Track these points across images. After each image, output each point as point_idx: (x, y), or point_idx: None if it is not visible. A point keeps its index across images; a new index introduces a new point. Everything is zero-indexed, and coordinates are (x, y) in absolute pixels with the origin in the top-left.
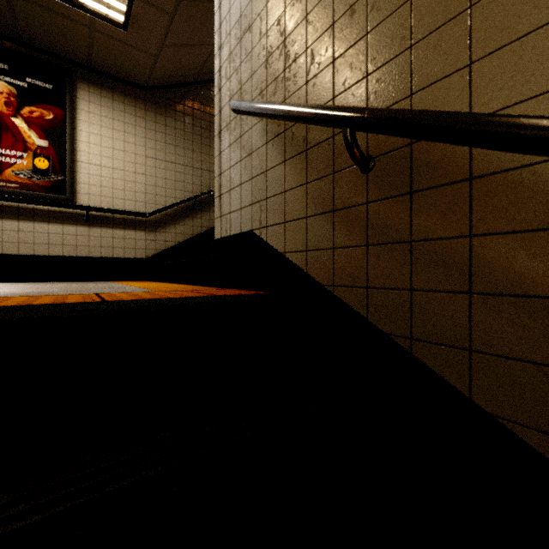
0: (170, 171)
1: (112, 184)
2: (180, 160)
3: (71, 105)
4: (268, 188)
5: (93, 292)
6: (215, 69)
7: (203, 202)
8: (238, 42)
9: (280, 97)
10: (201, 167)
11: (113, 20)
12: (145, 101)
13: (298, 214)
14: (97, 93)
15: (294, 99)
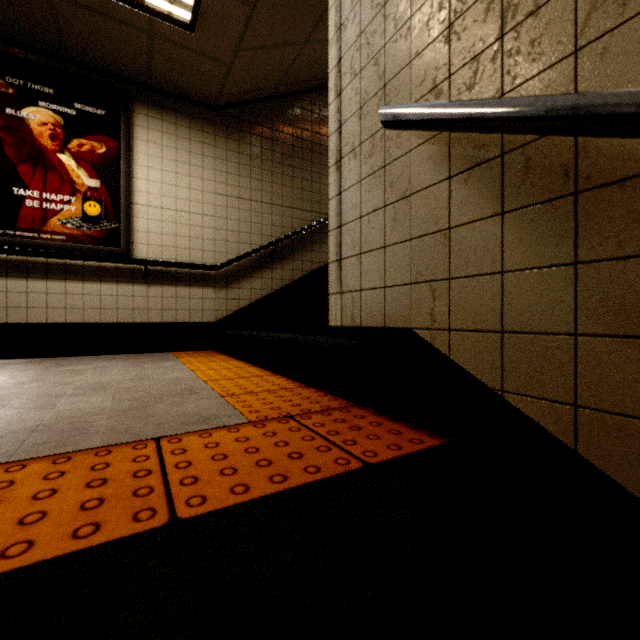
0: (244, 211)
1: (175, 230)
2: (256, 196)
3: (127, 133)
4: (452, 260)
5: (152, 425)
6: (330, 64)
7: (285, 247)
8: (377, 10)
9: (489, 90)
10: (281, 204)
11: (177, 19)
12: (214, 124)
13: (545, 324)
14: (157, 117)
15: (533, 89)
